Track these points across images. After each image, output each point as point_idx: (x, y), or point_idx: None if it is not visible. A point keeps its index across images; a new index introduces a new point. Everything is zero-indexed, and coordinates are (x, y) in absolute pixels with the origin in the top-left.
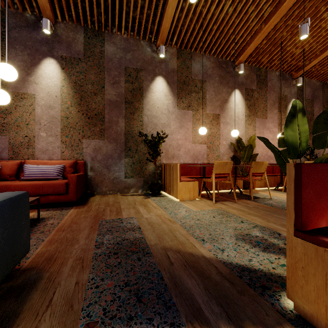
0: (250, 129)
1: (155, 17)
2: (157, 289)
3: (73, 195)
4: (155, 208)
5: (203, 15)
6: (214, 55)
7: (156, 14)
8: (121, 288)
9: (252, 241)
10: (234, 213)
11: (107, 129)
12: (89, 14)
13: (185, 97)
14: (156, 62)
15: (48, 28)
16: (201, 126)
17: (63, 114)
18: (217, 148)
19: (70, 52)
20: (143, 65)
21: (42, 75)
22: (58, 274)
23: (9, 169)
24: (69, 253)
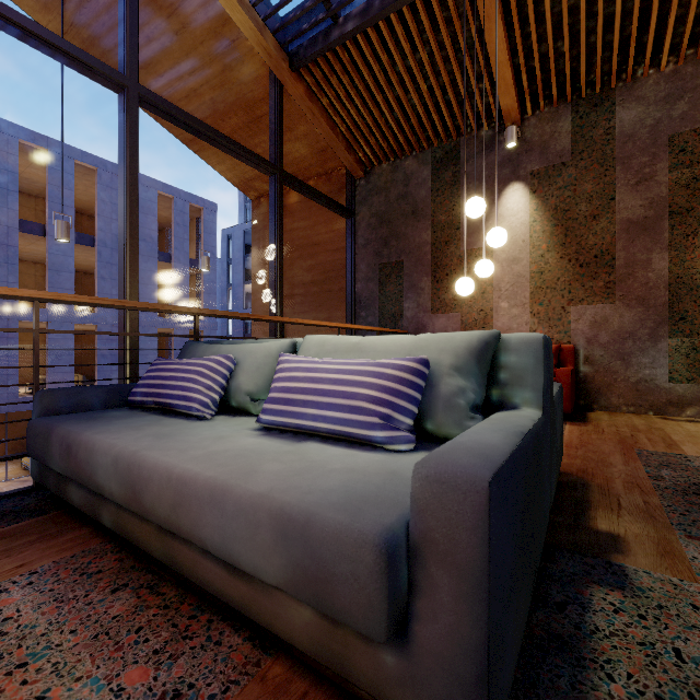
0: None
1: None
2: None
3: (564, 402)
4: None
5: None
6: None
7: None
8: None
9: None
10: None
11: (622, 280)
12: (584, 74)
13: None
14: None
15: (514, 139)
16: None
17: (534, 268)
18: None
19: (546, 158)
20: None
21: (502, 214)
22: (609, 488)
23: None
24: (609, 474)
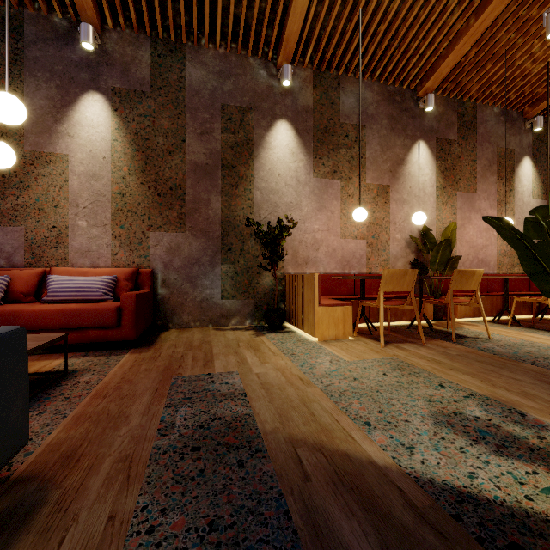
0: (446, 212)
1: (273, 13)
2: (276, 544)
3: (129, 329)
4: (273, 354)
5: (361, 6)
6: (381, 79)
7: (275, 8)
8: (200, 535)
9: (469, 429)
10: (424, 367)
11: (191, 214)
12: (159, 13)
13: (327, 155)
14: (275, 95)
15: (90, 40)
16: (356, 207)
17: (116, 188)
18: (384, 246)
19: (127, 80)
20: (254, 100)
21: (80, 122)
22: (77, 495)
23: (24, 283)
24: (107, 446)
